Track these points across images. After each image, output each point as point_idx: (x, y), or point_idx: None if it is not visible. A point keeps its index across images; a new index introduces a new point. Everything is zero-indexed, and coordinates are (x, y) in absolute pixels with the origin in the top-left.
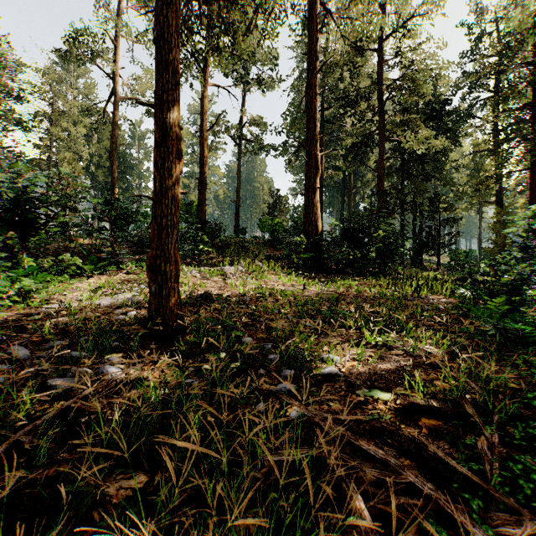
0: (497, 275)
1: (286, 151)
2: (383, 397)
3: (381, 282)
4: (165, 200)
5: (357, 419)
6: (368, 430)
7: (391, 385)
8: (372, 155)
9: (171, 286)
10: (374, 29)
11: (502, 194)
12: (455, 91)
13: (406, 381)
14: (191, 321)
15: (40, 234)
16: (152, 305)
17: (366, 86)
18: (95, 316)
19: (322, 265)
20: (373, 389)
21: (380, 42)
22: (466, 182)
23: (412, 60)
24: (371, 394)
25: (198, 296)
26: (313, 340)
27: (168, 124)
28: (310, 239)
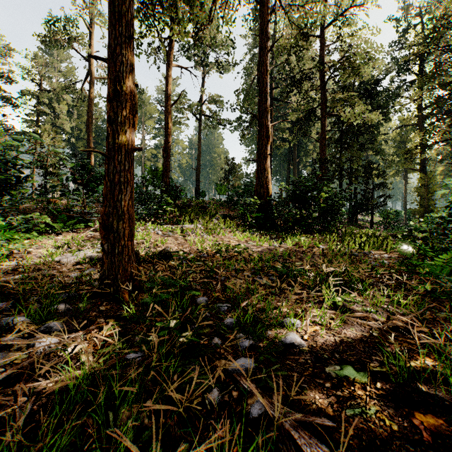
0: (445, 232)
1: (240, 125)
2: (360, 378)
3: (327, 239)
4: (118, 156)
5: (334, 414)
6: (352, 437)
7: (363, 358)
8: (313, 129)
9: (124, 244)
10: (318, 16)
11: (425, 162)
12: (385, 74)
13: (385, 358)
14: (147, 278)
15: (9, 194)
16: (105, 263)
17: (309, 68)
18: (52, 274)
19: (272, 223)
20: (345, 366)
21: (322, 29)
22: (394, 152)
23: (350, 45)
24: (344, 373)
25: (157, 252)
26: (270, 299)
27: (121, 78)
28: (261, 200)
